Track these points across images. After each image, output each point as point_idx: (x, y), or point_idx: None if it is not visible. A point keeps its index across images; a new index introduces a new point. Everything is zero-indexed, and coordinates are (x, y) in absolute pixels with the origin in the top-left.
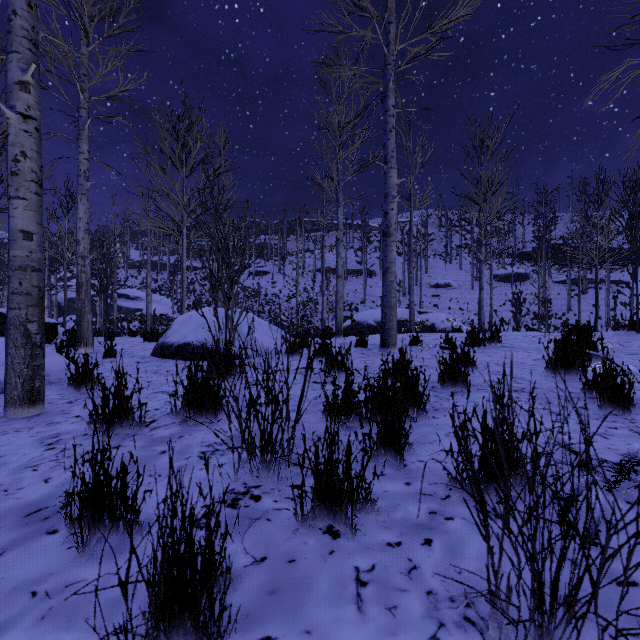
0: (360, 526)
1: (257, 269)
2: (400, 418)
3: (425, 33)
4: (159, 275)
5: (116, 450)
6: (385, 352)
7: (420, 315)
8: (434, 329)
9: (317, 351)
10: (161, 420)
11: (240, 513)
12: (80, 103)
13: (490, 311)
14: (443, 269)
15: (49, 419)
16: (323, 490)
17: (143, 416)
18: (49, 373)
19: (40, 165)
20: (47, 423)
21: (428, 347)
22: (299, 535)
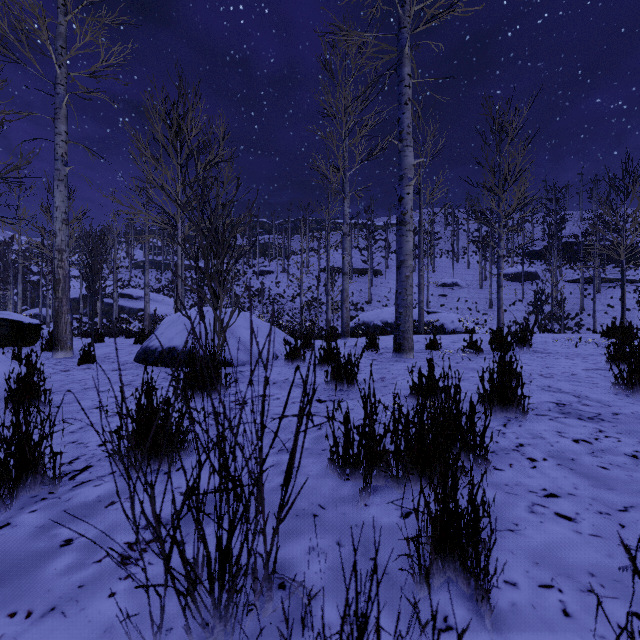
0: None
1: (261, 269)
2: (475, 508)
3: None
4: (163, 275)
5: None
6: (400, 358)
7: (429, 315)
8: (443, 330)
9: (321, 358)
10: (97, 466)
11: None
12: (57, 79)
13: None
14: (450, 268)
15: None
16: None
17: (76, 458)
18: None
19: None
20: None
21: (448, 352)
22: None
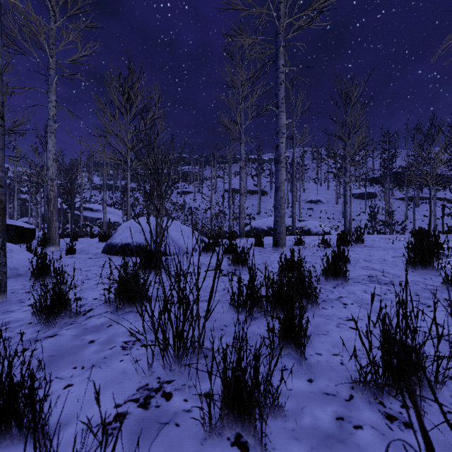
0: (268, 436)
1: (183, 190)
2: (300, 316)
3: (307, 10)
4: (114, 194)
5: (52, 339)
6: (277, 250)
7: (300, 222)
8: (310, 232)
9: (225, 250)
10: (97, 309)
11: (150, 415)
12: (49, 65)
13: (349, 219)
14: (315, 190)
15: (6, 307)
16: (231, 398)
17: (83, 305)
18: (18, 267)
19: (1, 101)
20: (3, 311)
21: (309, 246)
22: (207, 447)
